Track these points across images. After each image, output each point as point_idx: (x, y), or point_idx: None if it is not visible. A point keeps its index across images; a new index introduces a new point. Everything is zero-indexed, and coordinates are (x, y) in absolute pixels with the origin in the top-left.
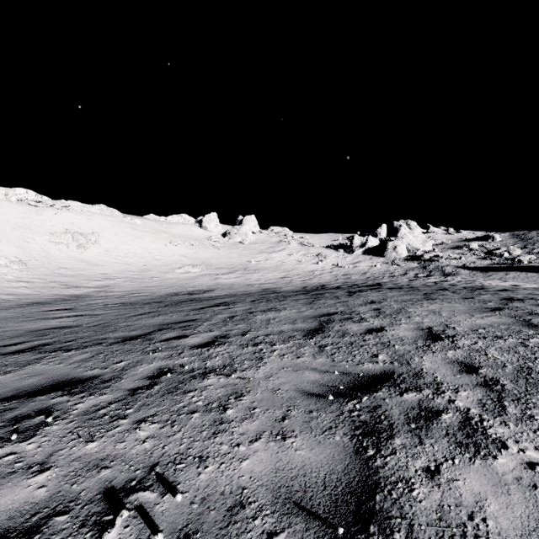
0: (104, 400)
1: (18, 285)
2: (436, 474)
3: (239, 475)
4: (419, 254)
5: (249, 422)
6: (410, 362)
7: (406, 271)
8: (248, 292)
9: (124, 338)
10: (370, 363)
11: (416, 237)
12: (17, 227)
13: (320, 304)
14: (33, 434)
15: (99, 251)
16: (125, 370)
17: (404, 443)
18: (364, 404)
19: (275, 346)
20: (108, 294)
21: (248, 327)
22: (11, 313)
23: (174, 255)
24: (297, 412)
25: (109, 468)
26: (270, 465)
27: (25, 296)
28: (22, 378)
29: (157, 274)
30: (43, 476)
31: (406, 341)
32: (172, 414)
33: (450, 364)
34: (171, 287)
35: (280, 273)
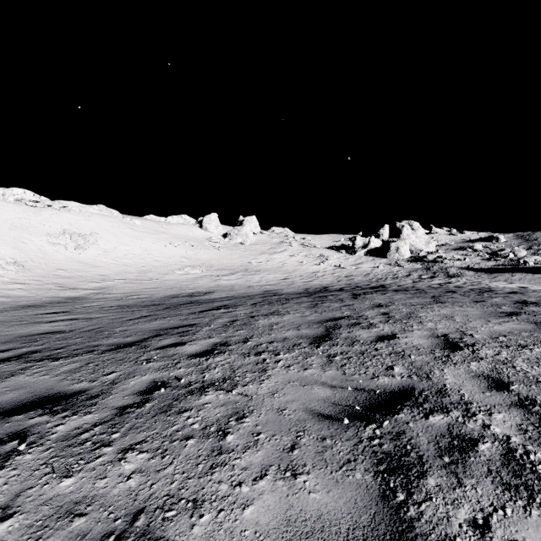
0: (87, 421)
1: (13, 286)
2: (487, 531)
3: (241, 529)
4: (423, 255)
5: (253, 452)
6: (430, 376)
7: (409, 272)
8: (249, 294)
9: (117, 345)
10: (385, 377)
11: (419, 237)
12: (14, 228)
13: (324, 307)
14: (1, 466)
15: (98, 252)
16: (115, 384)
17: (440, 484)
18: (385, 429)
19: (280, 356)
20: (105, 296)
21: (249, 333)
22: (4, 317)
23: (174, 256)
24: (308, 439)
25: (83, 516)
26: (279, 514)
27: (20, 298)
28: (1, 392)
29: (156, 275)
30: (3, 526)
31: (422, 350)
32: (163, 441)
33: (476, 378)
34: (170, 289)
35: (282, 274)
